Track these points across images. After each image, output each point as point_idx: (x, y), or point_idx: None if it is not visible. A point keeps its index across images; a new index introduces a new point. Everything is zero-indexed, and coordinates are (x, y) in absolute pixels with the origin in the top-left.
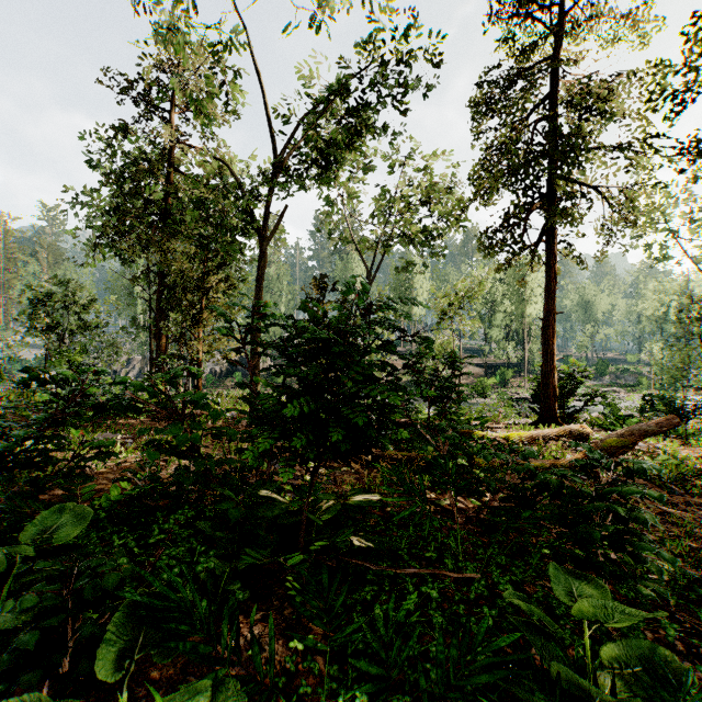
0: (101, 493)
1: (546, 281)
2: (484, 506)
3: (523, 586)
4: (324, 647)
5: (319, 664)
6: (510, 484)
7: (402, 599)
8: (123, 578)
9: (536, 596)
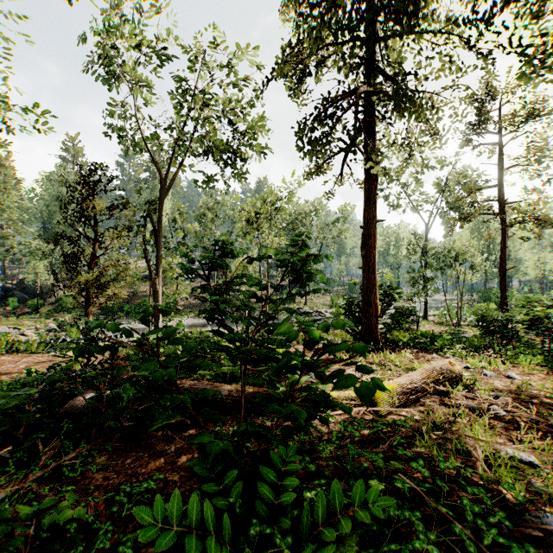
0: None
1: (367, 184)
2: None
3: None
4: None
5: None
6: None
7: None
8: None
9: None
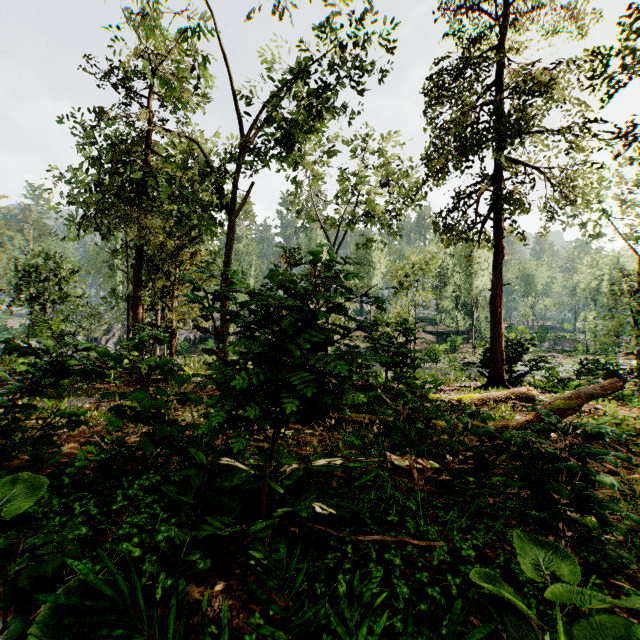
0: (71, 456)
1: (494, 255)
2: (442, 467)
3: (484, 549)
4: (283, 635)
5: (281, 639)
6: (469, 447)
7: (364, 565)
8: (83, 547)
9: (499, 561)
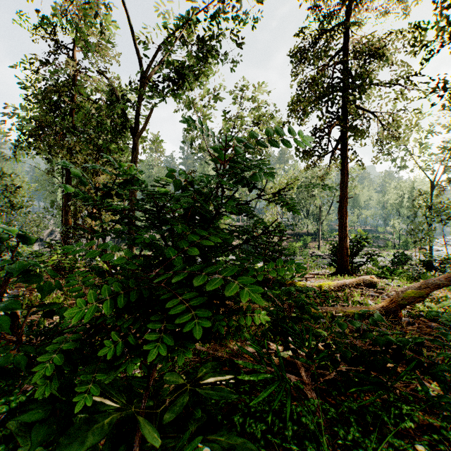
0: None
1: (341, 175)
2: None
3: None
4: None
5: None
6: (364, 352)
7: None
8: None
9: None
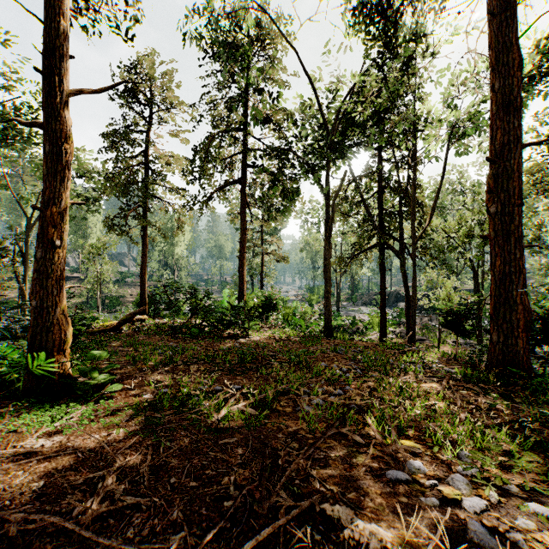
0: None
1: (142, 246)
2: None
3: None
4: None
5: None
6: None
7: None
8: None
9: None
